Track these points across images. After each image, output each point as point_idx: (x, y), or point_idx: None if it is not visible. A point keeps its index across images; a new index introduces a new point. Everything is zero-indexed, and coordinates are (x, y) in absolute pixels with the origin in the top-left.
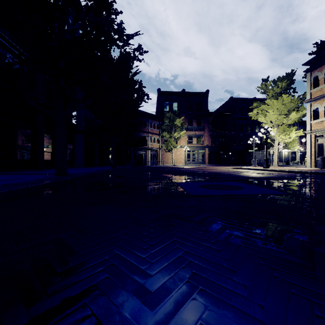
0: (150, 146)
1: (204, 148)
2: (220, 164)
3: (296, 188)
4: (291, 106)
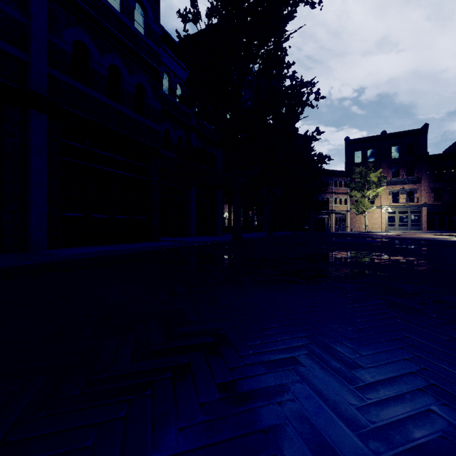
0: (335, 209)
1: (419, 208)
2: (451, 230)
3: (400, 242)
4: None
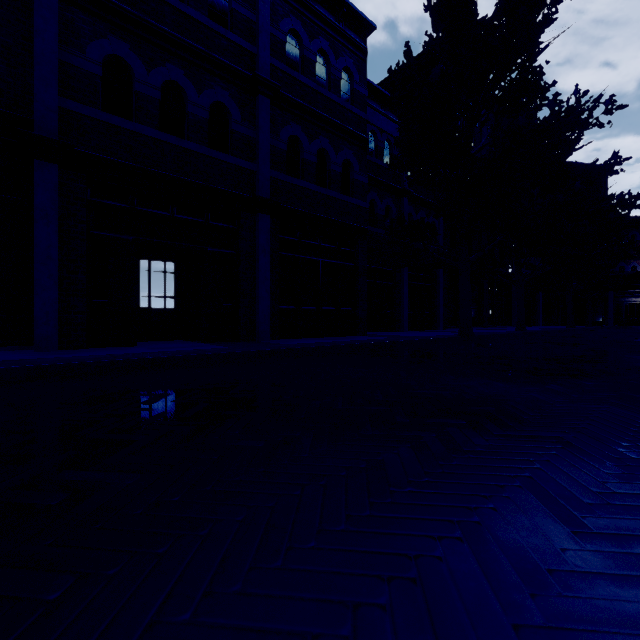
0: None
1: None
2: None
3: None
4: None
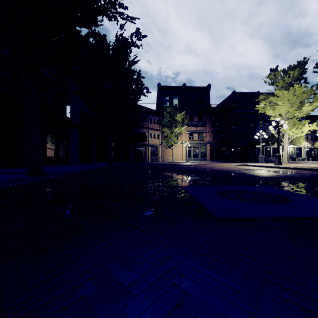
0: (150, 142)
1: (205, 144)
2: (222, 160)
3: None
4: (303, 98)
